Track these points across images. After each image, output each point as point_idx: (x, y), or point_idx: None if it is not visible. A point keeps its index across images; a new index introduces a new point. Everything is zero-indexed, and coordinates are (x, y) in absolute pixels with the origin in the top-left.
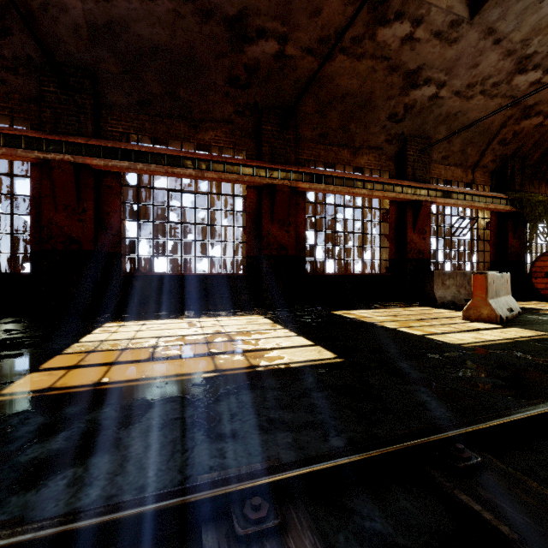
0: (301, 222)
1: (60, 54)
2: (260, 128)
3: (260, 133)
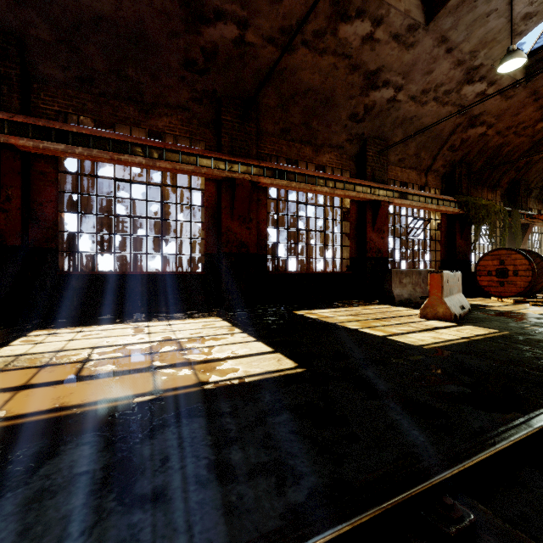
0: (263, 218)
1: None
2: (219, 117)
3: (219, 123)
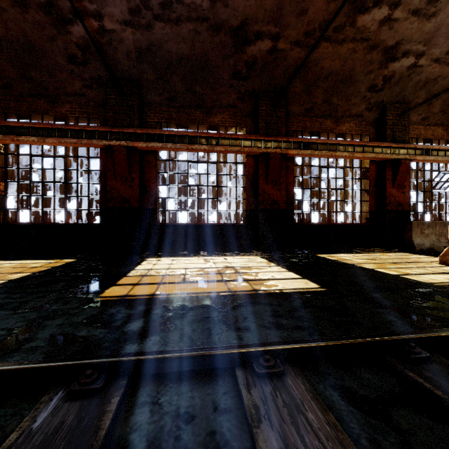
0: (290, 181)
1: (118, 72)
2: (257, 108)
3: (257, 112)
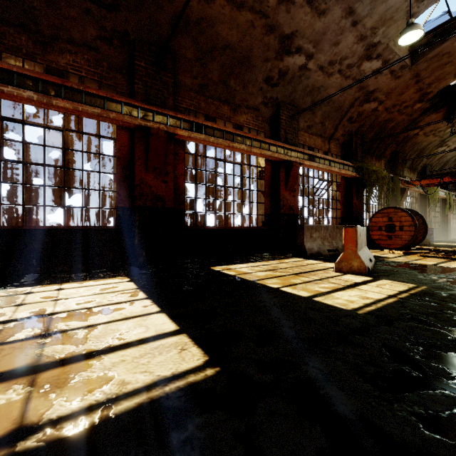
0: (181, 173)
1: None
2: (133, 63)
3: (133, 68)
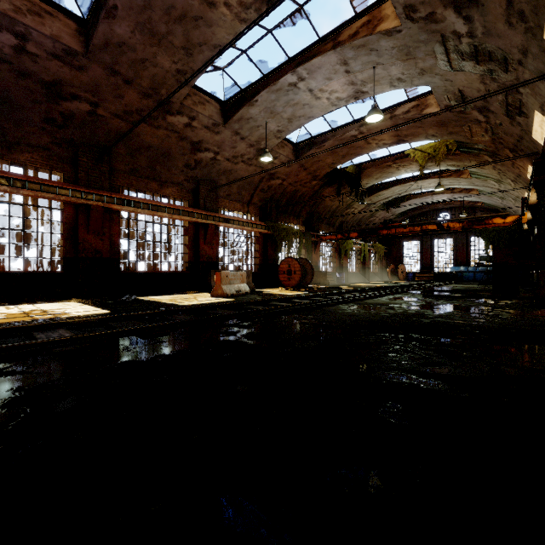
0: (116, 232)
1: None
2: (77, 158)
3: (77, 162)
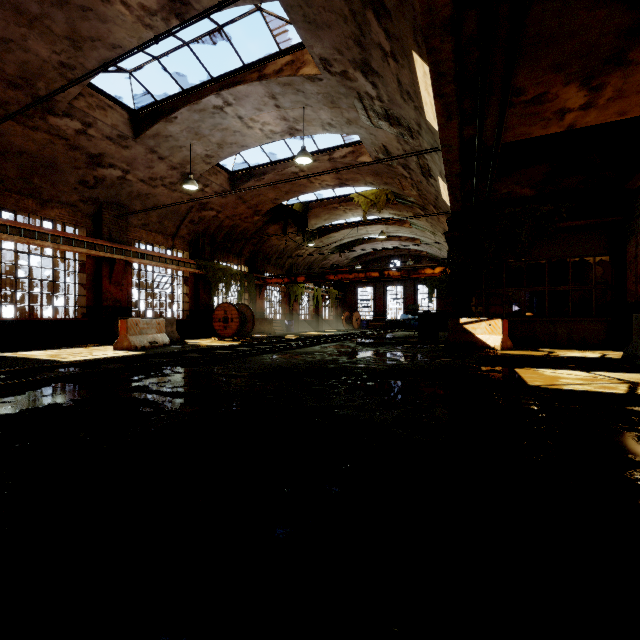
0: None
1: None
2: None
3: None
